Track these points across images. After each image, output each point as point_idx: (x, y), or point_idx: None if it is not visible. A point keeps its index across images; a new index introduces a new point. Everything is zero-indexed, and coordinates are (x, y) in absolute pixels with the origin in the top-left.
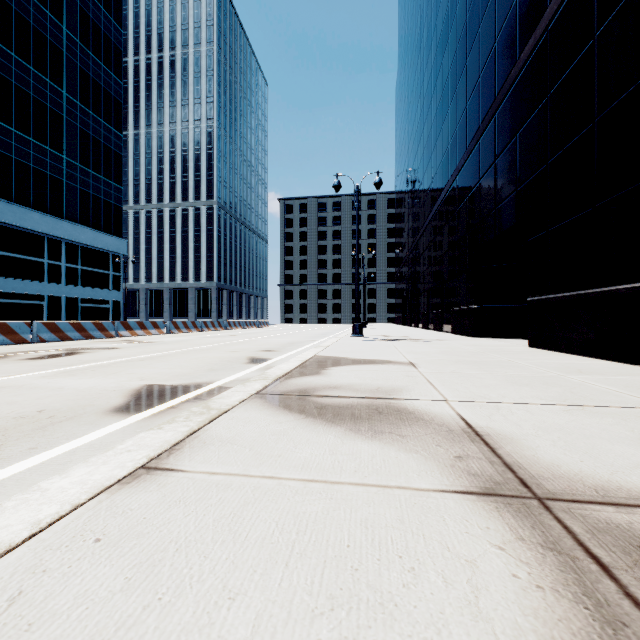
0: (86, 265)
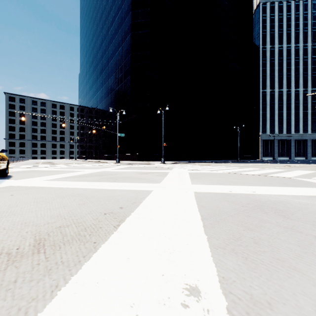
0: None
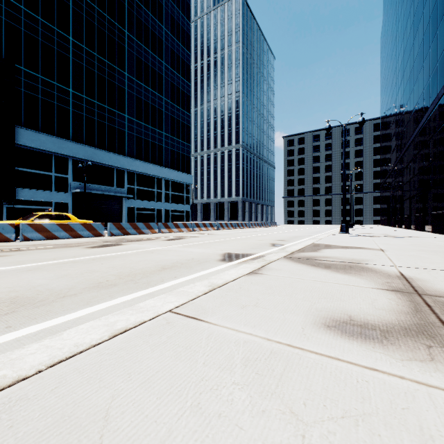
0: (173, 191)
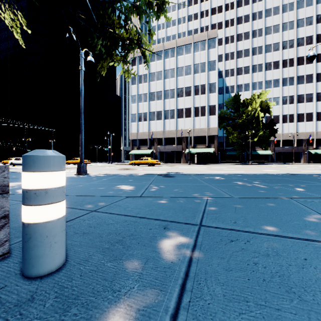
0: None
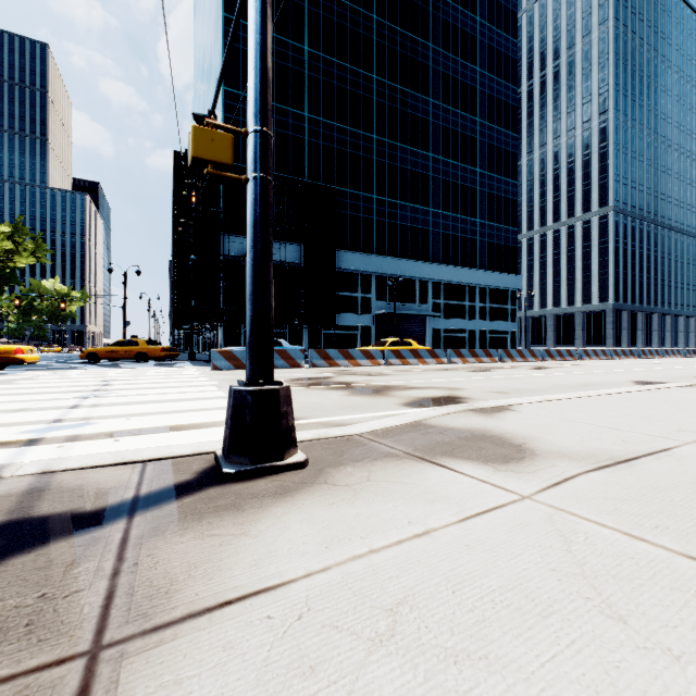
0: (491, 303)
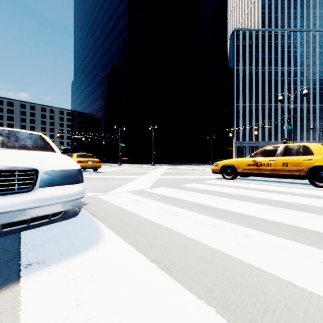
0: None
